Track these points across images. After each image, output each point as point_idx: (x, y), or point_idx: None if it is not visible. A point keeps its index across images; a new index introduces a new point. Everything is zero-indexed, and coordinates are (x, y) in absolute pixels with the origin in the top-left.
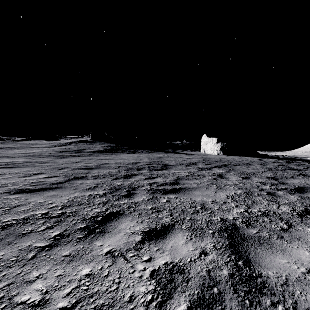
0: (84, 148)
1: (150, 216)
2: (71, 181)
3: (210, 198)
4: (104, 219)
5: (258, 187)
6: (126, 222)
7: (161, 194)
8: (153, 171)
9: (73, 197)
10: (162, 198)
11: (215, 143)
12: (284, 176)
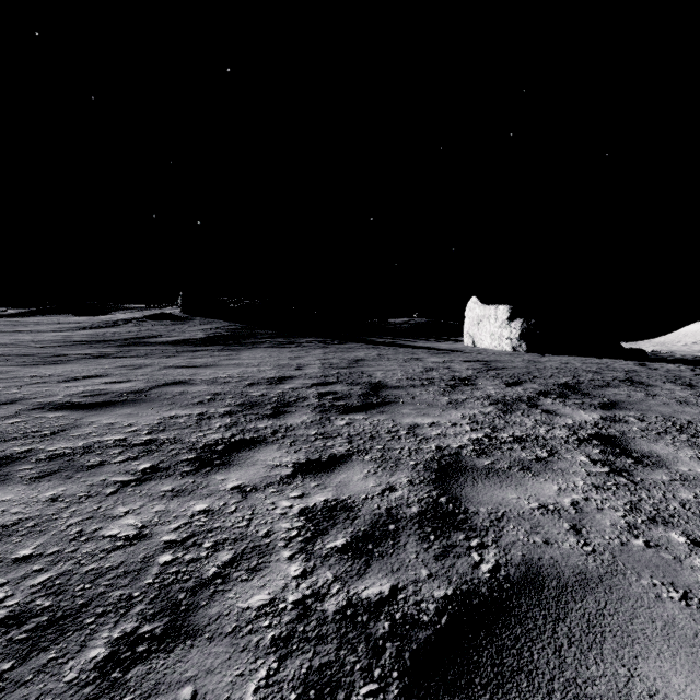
0: (154, 335)
1: None
2: None
3: None
4: None
5: None
6: None
7: None
8: (333, 415)
9: None
10: None
11: (504, 320)
12: None
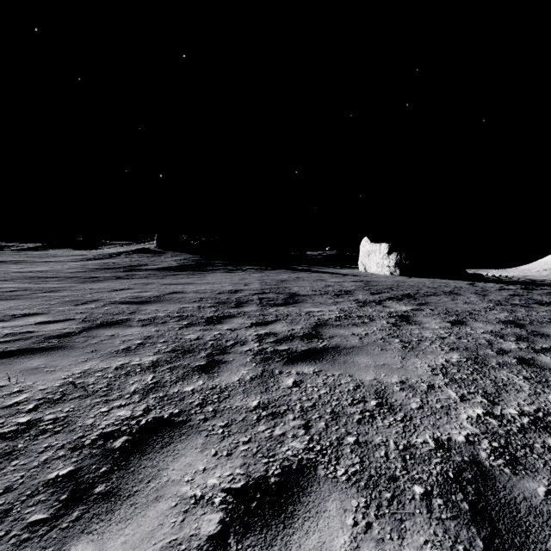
0: (142, 264)
1: (254, 433)
2: (93, 332)
3: (395, 374)
4: (132, 443)
5: (491, 344)
6: (187, 455)
7: (283, 364)
8: (268, 307)
9: (80, 373)
10: (285, 374)
11: (385, 254)
12: (533, 319)
